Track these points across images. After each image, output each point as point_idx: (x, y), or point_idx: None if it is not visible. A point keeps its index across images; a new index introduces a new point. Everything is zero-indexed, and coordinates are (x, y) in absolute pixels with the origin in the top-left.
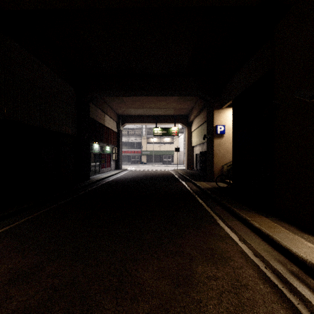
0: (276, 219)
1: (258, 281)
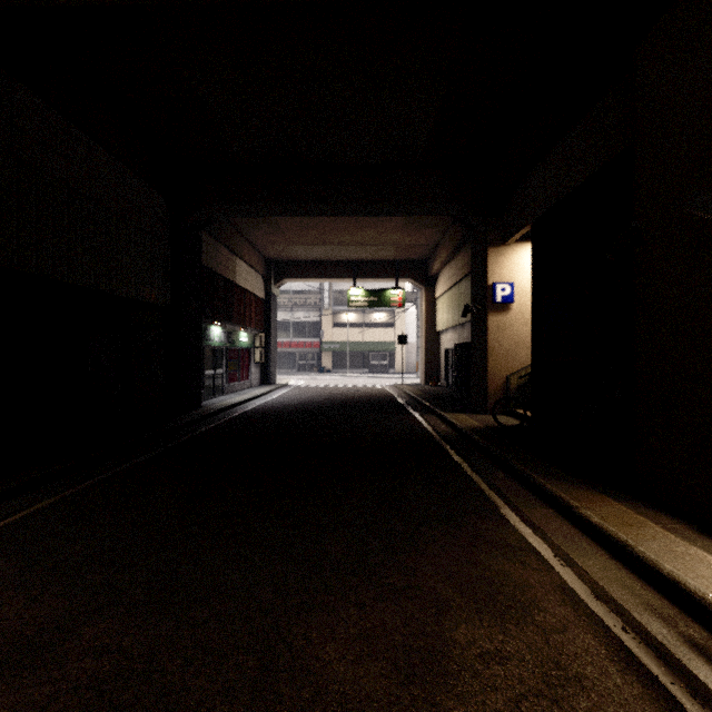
0: (641, 503)
1: (609, 667)
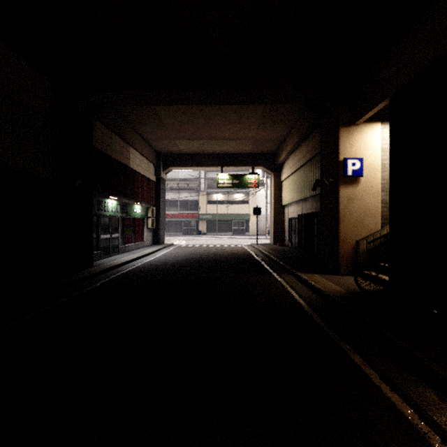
0: None
1: None
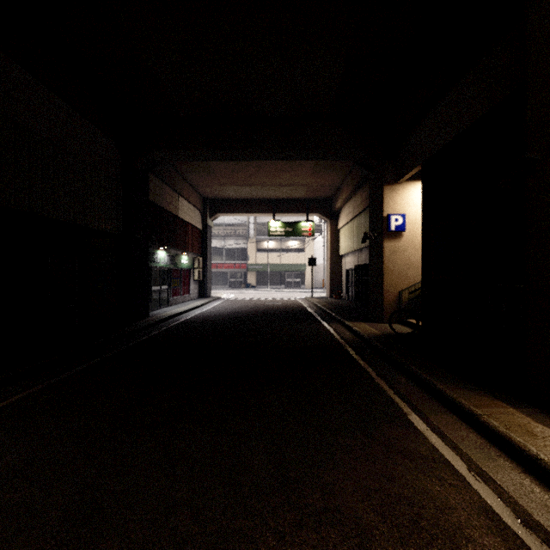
0: (538, 410)
1: None
